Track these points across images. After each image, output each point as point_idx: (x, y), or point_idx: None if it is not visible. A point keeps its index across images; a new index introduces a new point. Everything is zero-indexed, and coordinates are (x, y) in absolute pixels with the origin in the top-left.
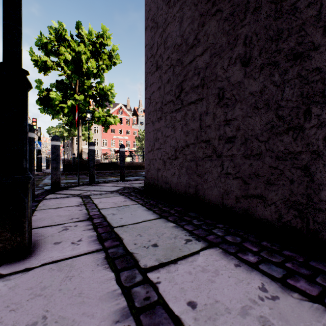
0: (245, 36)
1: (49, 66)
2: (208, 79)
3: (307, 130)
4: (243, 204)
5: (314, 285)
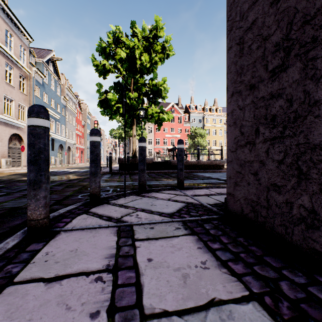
0: None
1: (107, 70)
2: None
3: None
4: None
5: None
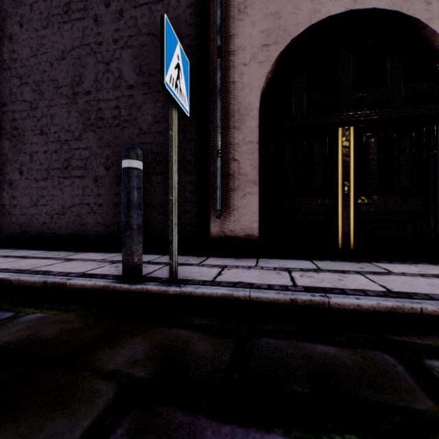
0: (21, 161)
1: None
2: (4, 172)
3: (39, 206)
4: (21, 236)
5: (23, 248)
